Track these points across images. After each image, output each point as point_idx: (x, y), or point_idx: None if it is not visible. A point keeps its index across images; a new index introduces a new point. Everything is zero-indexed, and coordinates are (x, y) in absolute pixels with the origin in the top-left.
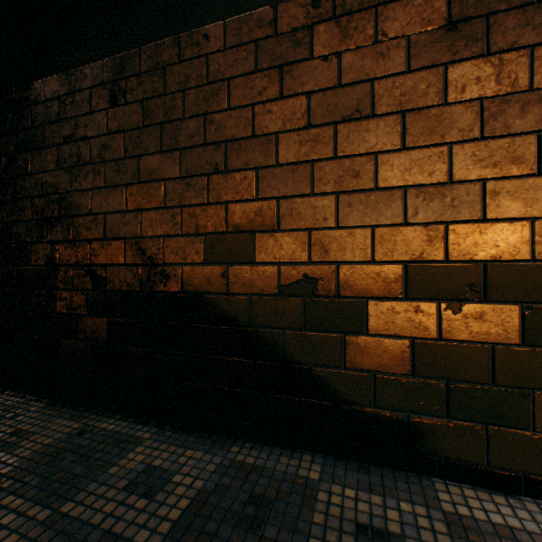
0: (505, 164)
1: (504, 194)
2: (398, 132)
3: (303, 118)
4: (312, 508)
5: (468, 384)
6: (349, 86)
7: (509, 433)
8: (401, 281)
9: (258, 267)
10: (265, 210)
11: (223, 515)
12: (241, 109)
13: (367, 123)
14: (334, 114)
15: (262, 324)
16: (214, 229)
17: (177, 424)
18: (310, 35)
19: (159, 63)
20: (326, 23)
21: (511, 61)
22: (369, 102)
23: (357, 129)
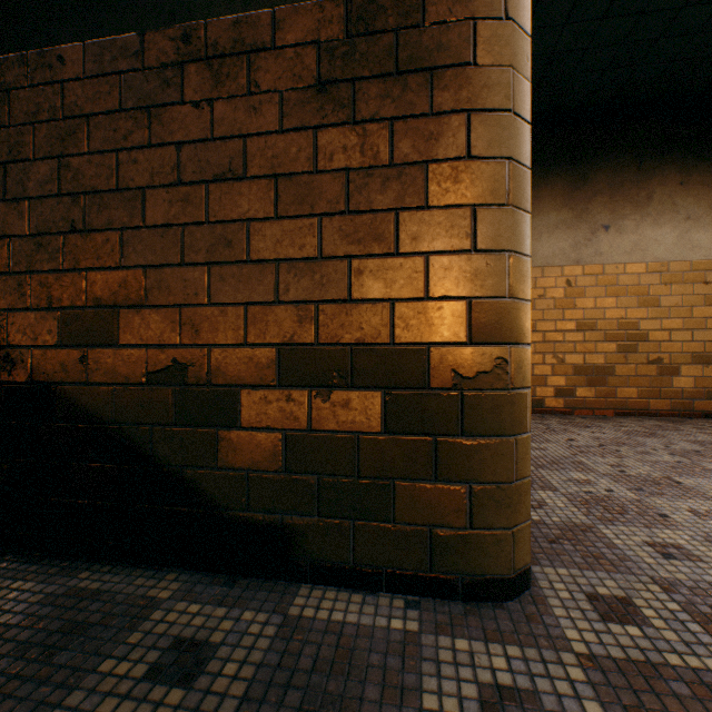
0: (369, 242)
1: (368, 273)
2: (271, 199)
3: (174, 174)
4: (137, 629)
5: (337, 477)
6: (222, 141)
7: (372, 527)
8: (274, 367)
9: (124, 350)
10: (131, 281)
11: (14, 648)
12: (104, 155)
13: (240, 185)
14: (206, 172)
15: (127, 420)
16: (72, 302)
17: (25, 553)
18: (181, 76)
19: (3, 85)
20: (198, 64)
21: (375, 133)
22: (242, 161)
23: (231, 192)
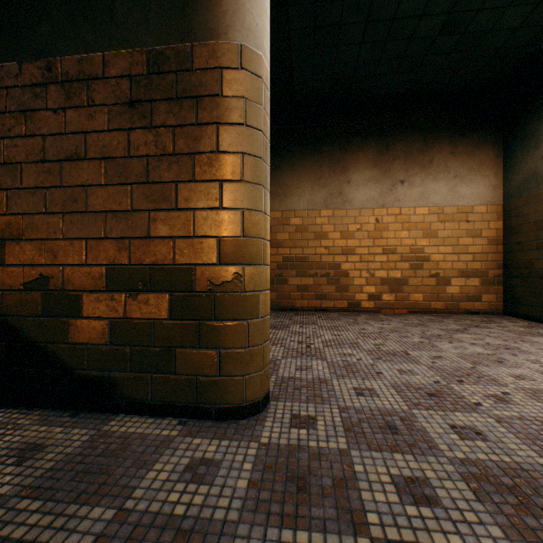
0: (160, 201)
1: (160, 221)
2: (102, 173)
3: (41, 154)
4: (1, 440)
5: (141, 347)
6: (71, 135)
7: (162, 377)
8: (104, 278)
9: (9, 268)
10: (14, 223)
11: None
12: None
13: (83, 163)
14: (62, 154)
15: (11, 314)
16: None
17: None
18: (46, 92)
19: None
20: (56, 85)
21: (164, 134)
22: (84, 148)
23: (77, 168)
